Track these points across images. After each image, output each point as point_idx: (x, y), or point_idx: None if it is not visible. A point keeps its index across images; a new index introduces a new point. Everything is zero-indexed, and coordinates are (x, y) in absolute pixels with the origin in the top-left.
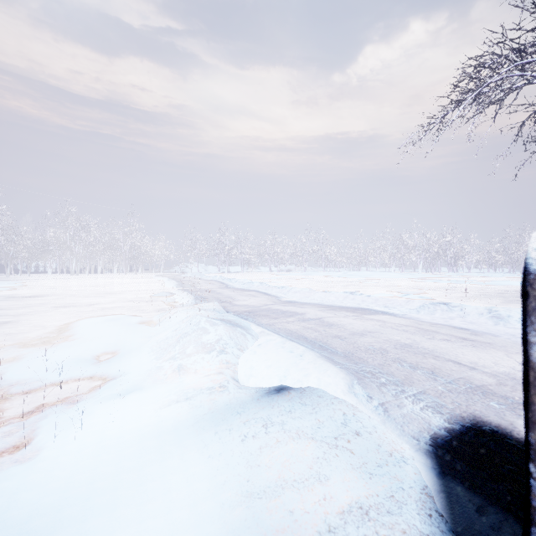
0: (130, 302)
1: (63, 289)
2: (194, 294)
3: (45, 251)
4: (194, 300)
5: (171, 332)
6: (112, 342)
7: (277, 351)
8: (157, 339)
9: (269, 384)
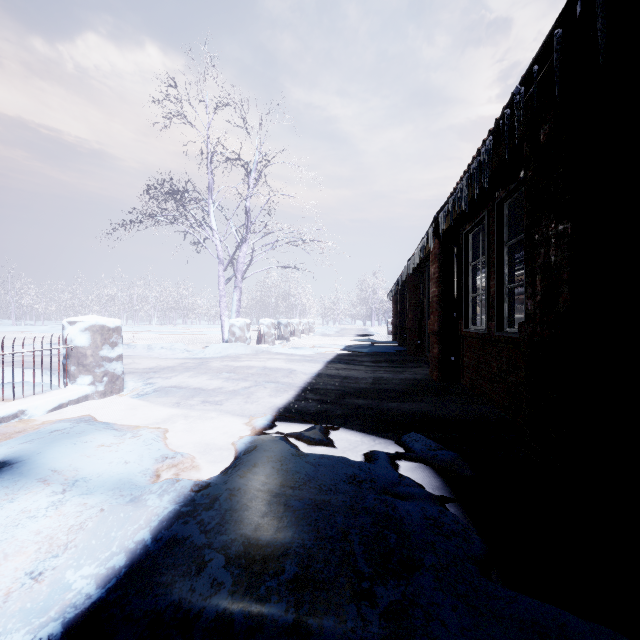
0: None
1: None
2: None
3: None
4: None
5: None
6: None
7: None
8: None
9: None
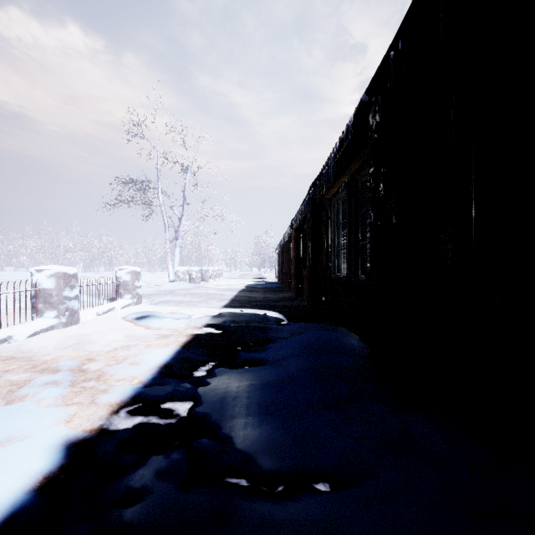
0: None
1: None
2: None
3: None
4: None
5: None
6: None
7: None
8: None
9: None
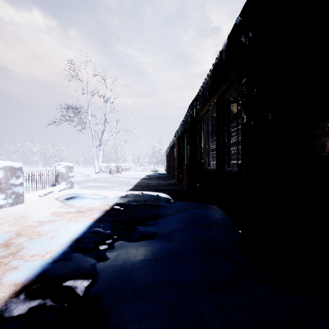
0: None
1: None
2: None
3: None
4: None
5: None
6: None
7: None
8: None
9: None
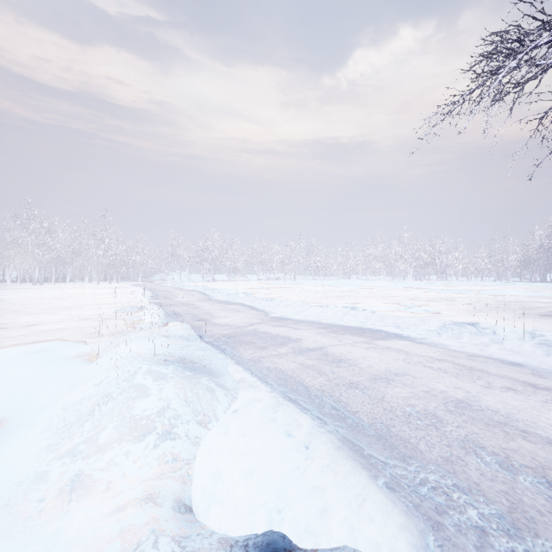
0: (83, 321)
1: (10, 302)
2: (167, 309)
3: (3, 257)
4: (164, 317)
5: (91, 390)
6: (3, 401)
7: (264, 430)
8: (66, 402)
9: (246, 534)
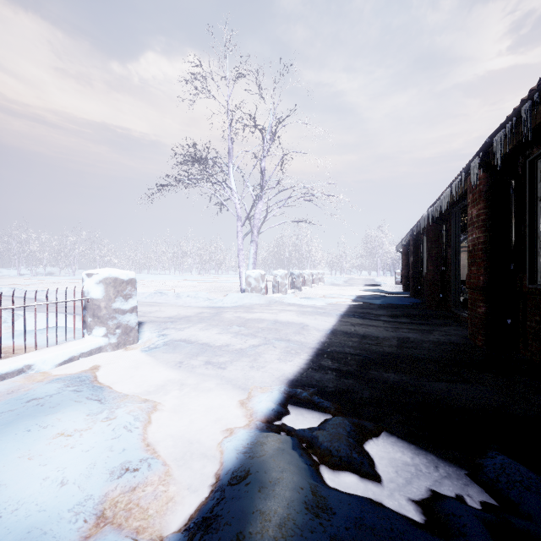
0: None
1: None
2: None
3: None
4: None
5: None
6: None
7: (44, 316)
8: None
9: (40, 326)
